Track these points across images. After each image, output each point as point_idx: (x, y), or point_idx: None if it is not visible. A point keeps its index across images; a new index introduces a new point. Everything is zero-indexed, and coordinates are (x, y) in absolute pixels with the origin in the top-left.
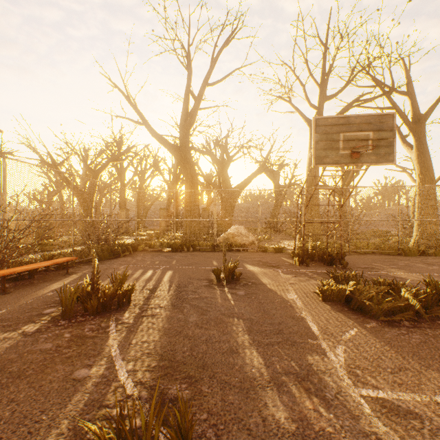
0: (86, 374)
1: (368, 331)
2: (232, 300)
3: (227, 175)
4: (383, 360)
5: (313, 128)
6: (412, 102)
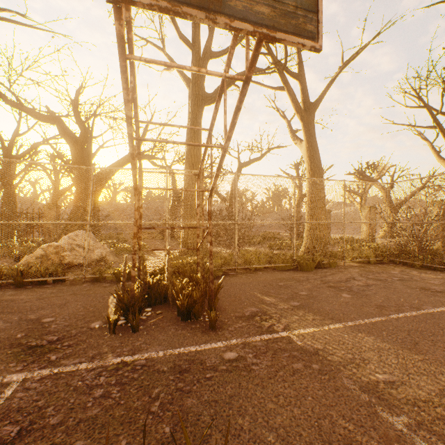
0: None
1: None
2: None
3: (83, 155)
4: None
5: None
6: (303, 88)
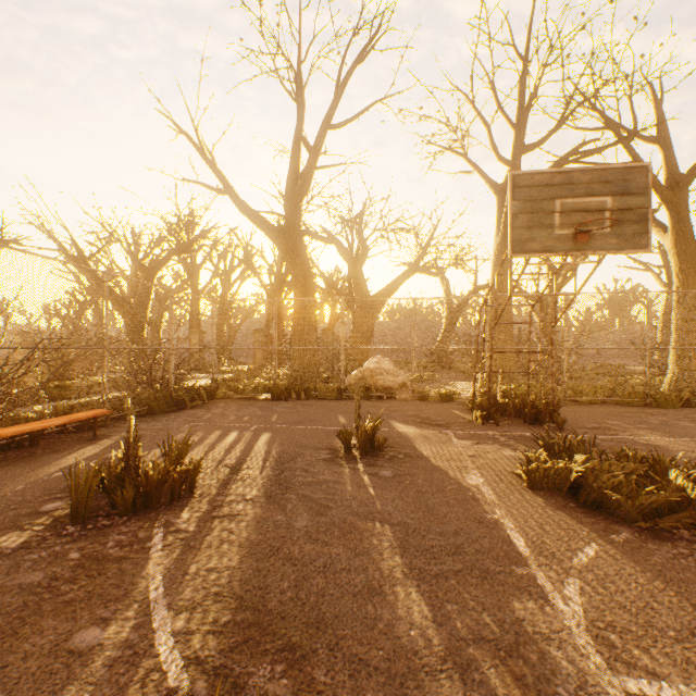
0: (95, 639)
1: (618, 548)
2: (371, 486)
3: (362, 276)
4: (658, 612)
5: (510, 191)
6: (667, 155)
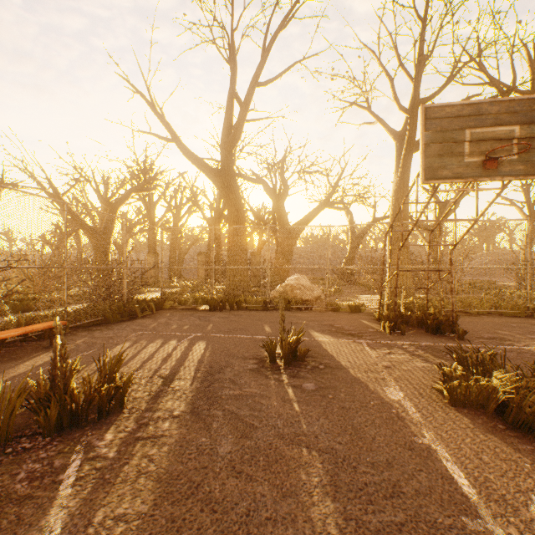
0: None
1: None
2: (296, 401)
3: (283, 209)
4: None
5: (422, 122)
6: None
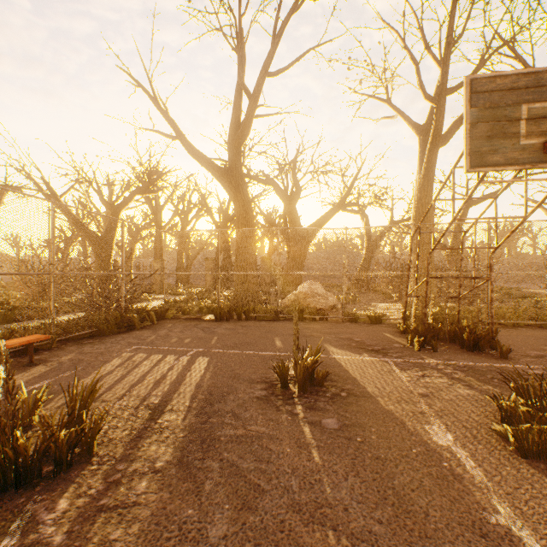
0: None
1: None
2: (315, 446)
3: (295, 212)
4: None
5: (466, 97)
6: None
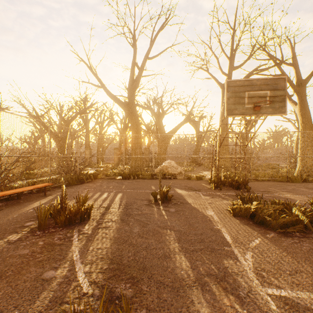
0: (52, 275)
1: (269, 240)
2: (166, 215)
3: (162, 124)
4: (283, 264)
5: (226, 88)
6: (296, 71)
